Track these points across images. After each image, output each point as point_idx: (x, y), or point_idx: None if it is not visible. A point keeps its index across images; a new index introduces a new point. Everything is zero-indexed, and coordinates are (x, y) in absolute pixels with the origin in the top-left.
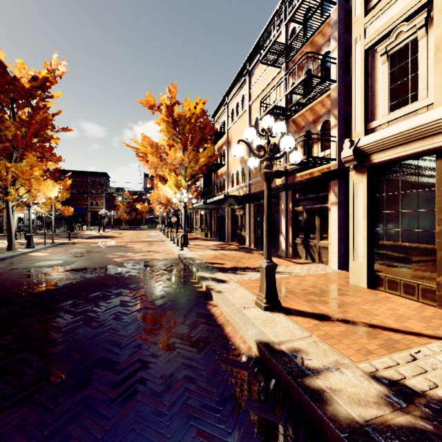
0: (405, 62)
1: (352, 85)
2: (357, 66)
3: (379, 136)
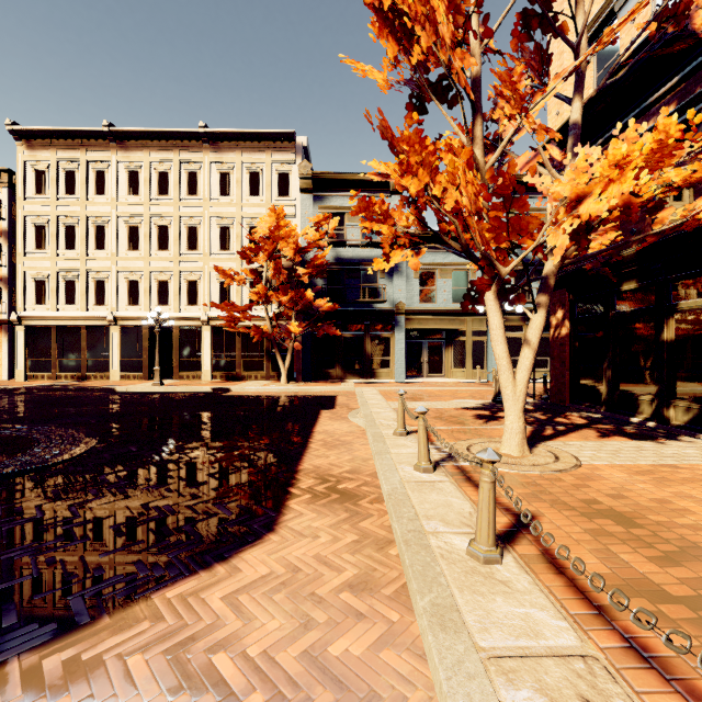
0: (42, 287)
1: (17, 284)
2: (20, 276)
3: (30, 315)
